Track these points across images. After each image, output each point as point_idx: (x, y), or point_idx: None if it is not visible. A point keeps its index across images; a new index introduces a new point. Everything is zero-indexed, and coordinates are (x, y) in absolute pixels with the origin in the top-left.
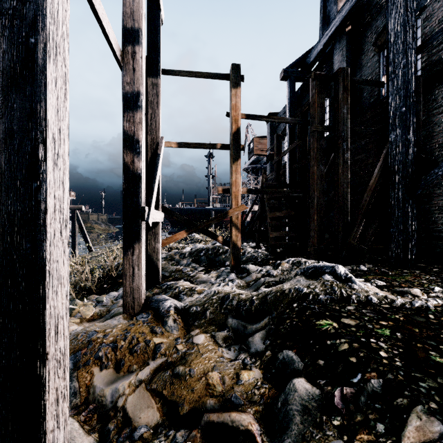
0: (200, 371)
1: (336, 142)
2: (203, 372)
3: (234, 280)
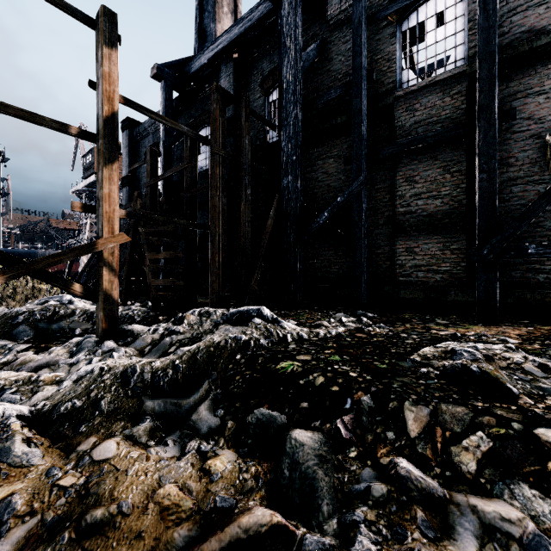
0: (139, 497)
1: (238, 173)
2: (144, 496)
3: (119, 349)
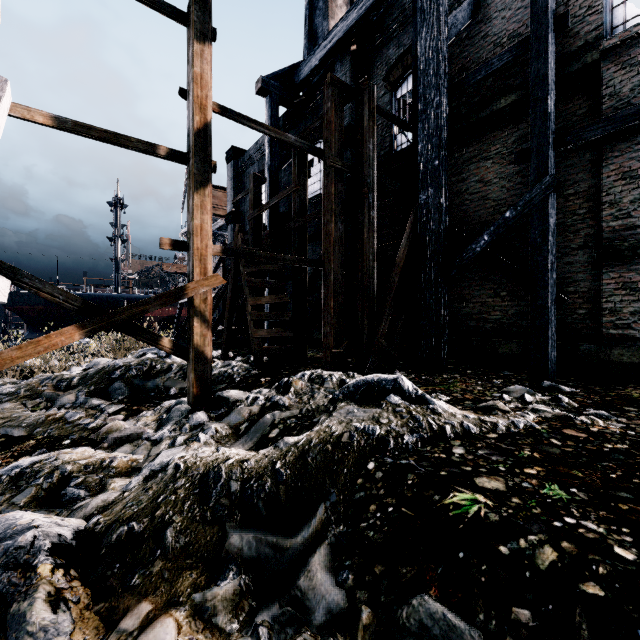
0: None
1: (359, 191)
2: None
3: (209, 427)
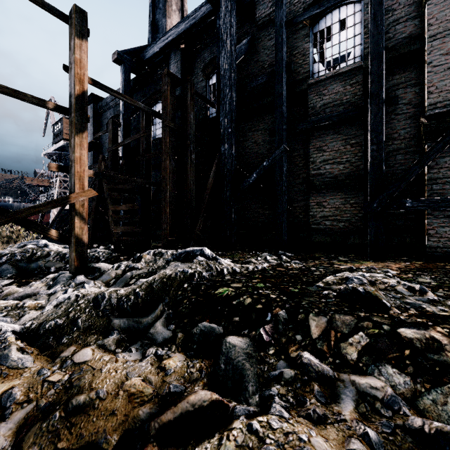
0: (112, 387)
1: (184, 142)
2: (116, 386)
3: (90, 282)
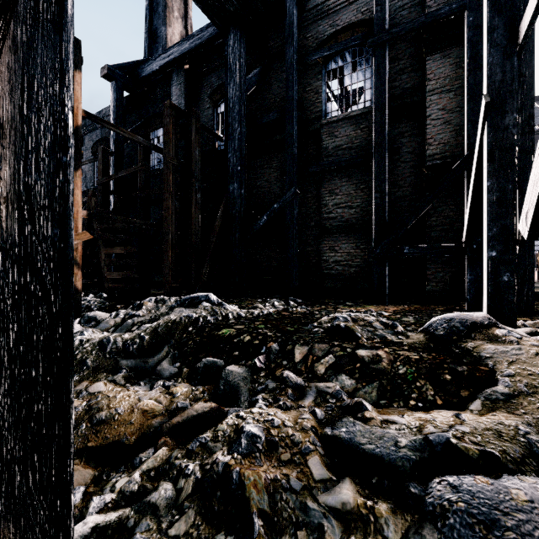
0: (128, 406)
1: (189, 180)
2: (131, 406)
3: (88, 330)
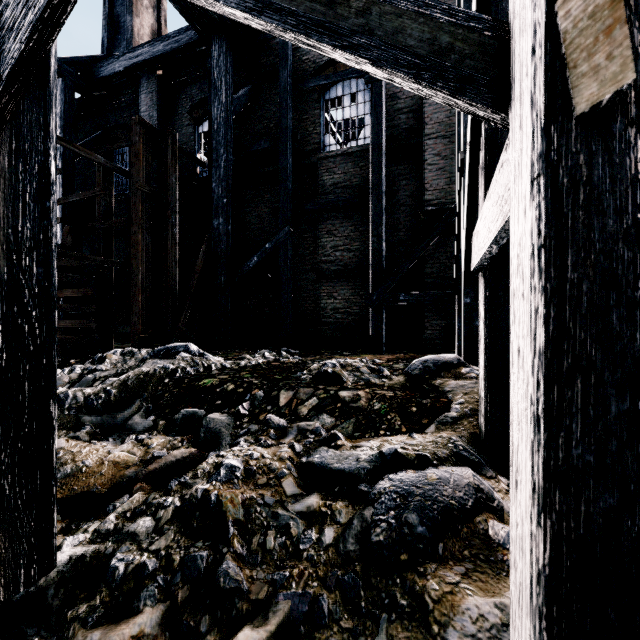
0: (96, 459)
1: (164, 211)
2: (100, 459)
3: None
